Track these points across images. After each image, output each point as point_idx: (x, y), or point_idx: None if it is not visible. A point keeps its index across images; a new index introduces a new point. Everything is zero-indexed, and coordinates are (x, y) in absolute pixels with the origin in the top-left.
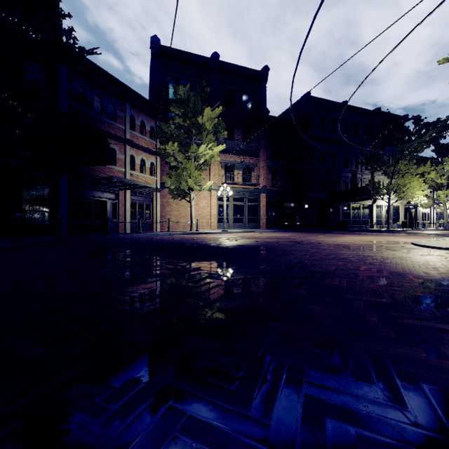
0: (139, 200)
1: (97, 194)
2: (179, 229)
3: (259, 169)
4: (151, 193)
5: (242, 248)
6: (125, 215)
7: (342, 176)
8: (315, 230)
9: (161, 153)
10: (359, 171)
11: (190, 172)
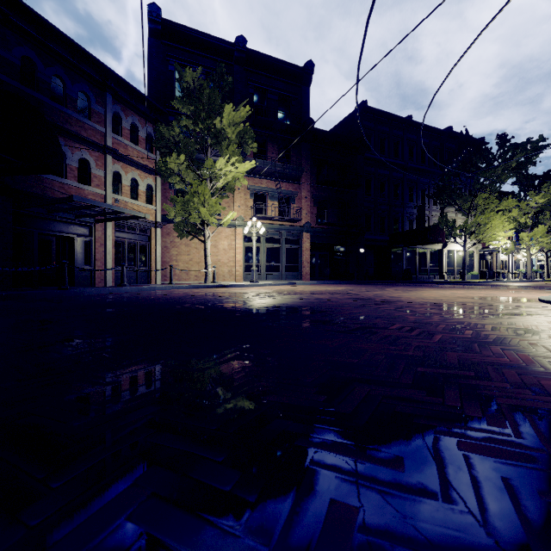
0: (130, 238)
1: (58, 227)
2: (189, 281)
3: (301, 200)
4: (147, 228)
5: (280, 312)
6: (106, 259)
7: (406, 212)
8: (374, 282)
9: (161, 171)
10: (426, 207)
11: (204, 198)
